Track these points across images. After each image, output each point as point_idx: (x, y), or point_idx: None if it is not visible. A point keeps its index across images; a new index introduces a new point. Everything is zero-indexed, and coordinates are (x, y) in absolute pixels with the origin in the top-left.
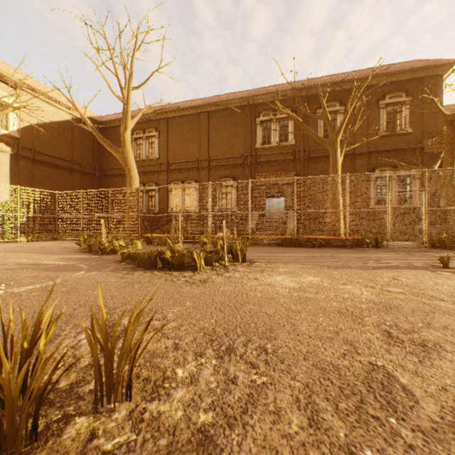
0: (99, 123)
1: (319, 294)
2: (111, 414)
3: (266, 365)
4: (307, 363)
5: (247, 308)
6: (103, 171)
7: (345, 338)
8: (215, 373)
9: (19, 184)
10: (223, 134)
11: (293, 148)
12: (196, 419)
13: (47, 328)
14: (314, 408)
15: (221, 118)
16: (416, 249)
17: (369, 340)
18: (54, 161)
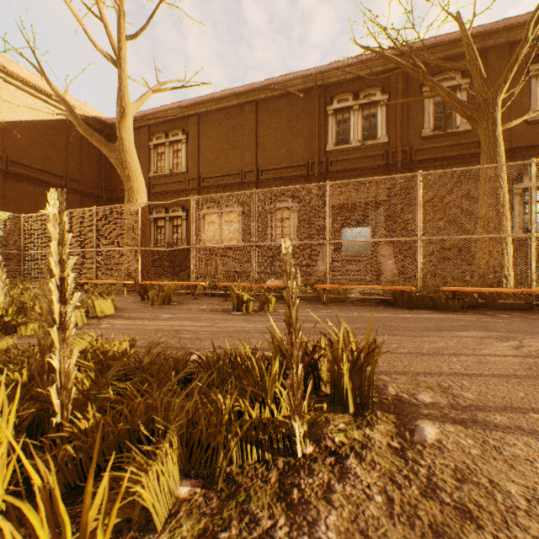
0: (106, 125)
1: None
2: None
3: None
4: None
5: None
6: (113, 192)
7: None
8: None
9: None
10: (278, 133)
11: (384, 149)
12: None
13: None
14: None
15: (275, 109)
16: None
17: None
18: (38, 176)
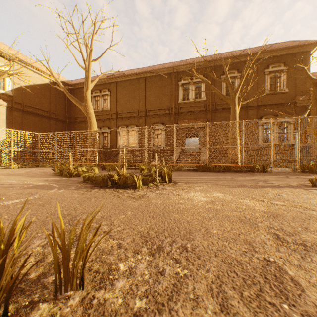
0: (68, 85)
1: (224, 206)
2: (67, 300)
3: (187, 261)
4: (217, 259)
5: (172, 216)
6: (71, 119)
7: (245, 239)
8: (148, 267)
9: (13, 128)
10: (155, 93)
11: (204, 103)
12: (133, 305)
13: (20, 234)
14: (224, 296)
15: (154, 81)
16: (291, 174)
17: (263, 240)
18: (37, 112)
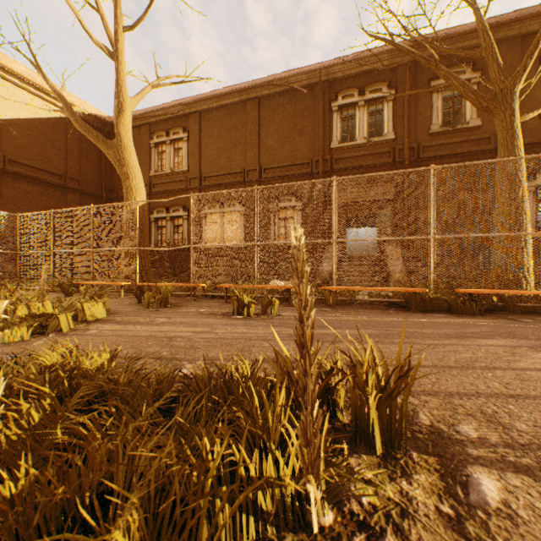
0: (106, 124)
1: None
2: None
3: None
4: None
5: None
6: (113, 192)
7: None
8: None
9: None
10: (281, 130)
11: (391, 146)
12: None
13: None
14: None
15: (278, 106)
16: None
17: None
18: (37, 175)
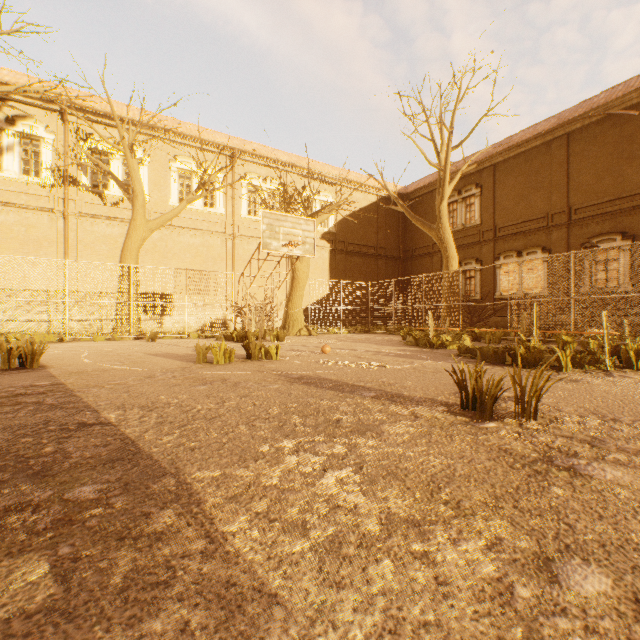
0: (403, 196)
1: None
2: (525, 421)
3: None
4: None
5: (638, 405)
6: (407, 253)
7: None
8: (599, 425)
9: (335, 278)
10: (598, 162)
11: None
12: (587, 433)
13: (480, 374)
14: None
15: (593, 136)
16: None
17: None
18: (361, 250)
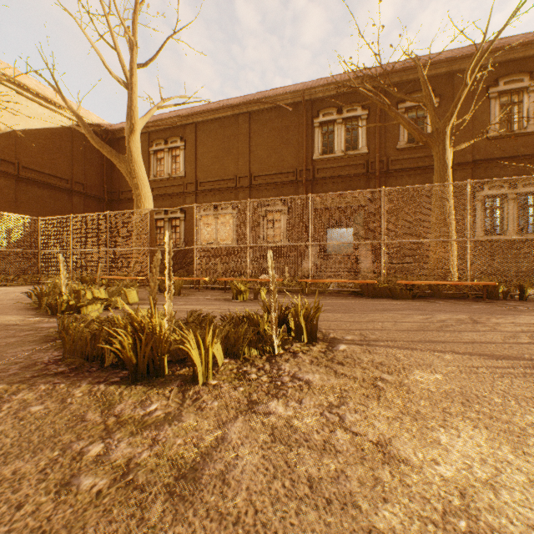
0: (108, 132)
1: None
2: None
3: None
4: None
5: None
6: (114, 194)
7: None
8: None
9: None
10: (269, 142)
11: (364, 159)
12: None
13: None
14: None
15: (266, 120)
16: None
17: None
18: (47, 180)
